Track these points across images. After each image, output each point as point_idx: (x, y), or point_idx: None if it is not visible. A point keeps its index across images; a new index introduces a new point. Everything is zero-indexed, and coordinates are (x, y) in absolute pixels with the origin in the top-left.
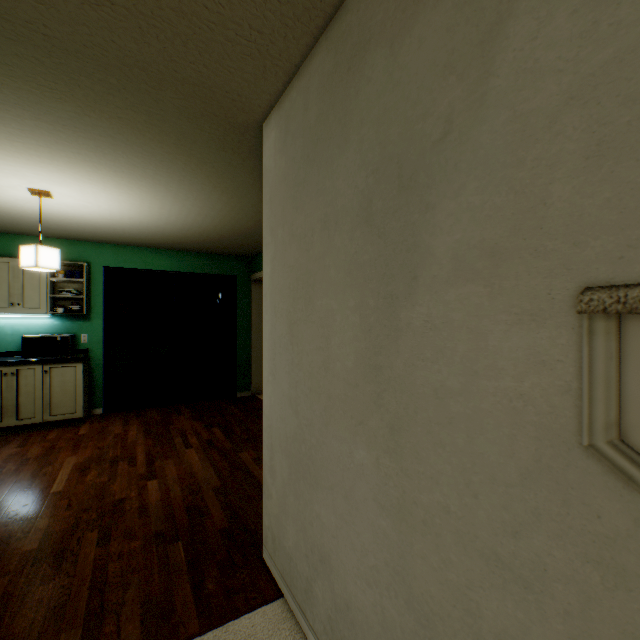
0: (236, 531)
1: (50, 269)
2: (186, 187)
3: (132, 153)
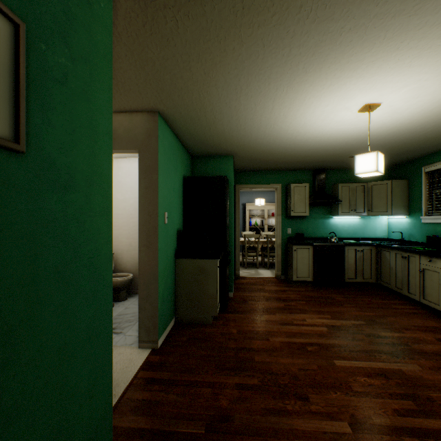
0: None
1: (366, 173)
2: (341, 11)
3: (258, 66)
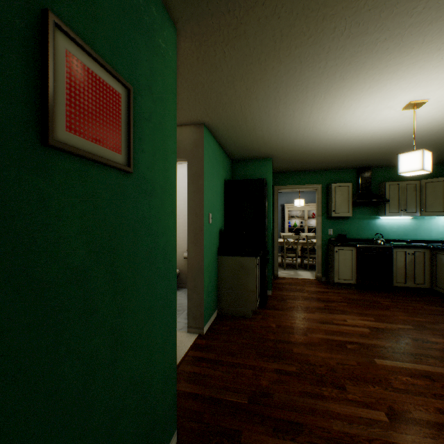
0: (226, 440)
1: (411, 172)
2: (374, 26)
3: (296, 78)
